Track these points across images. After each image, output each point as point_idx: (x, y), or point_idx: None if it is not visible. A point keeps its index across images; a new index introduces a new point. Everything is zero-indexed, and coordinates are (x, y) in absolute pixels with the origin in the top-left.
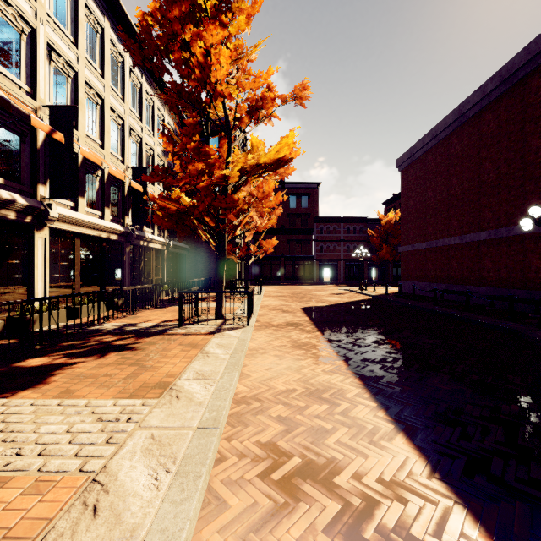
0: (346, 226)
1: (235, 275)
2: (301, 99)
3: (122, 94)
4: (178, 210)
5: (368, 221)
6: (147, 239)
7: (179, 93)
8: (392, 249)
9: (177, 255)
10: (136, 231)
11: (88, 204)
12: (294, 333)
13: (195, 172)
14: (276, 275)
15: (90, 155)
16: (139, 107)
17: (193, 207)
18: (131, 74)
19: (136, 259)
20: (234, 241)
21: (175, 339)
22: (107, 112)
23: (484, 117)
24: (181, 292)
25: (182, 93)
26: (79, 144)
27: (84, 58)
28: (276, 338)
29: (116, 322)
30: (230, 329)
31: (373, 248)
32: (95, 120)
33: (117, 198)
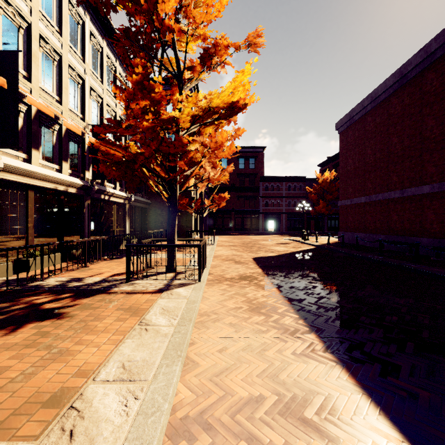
0: (287, 185)
1: (191, 227)
2: (255, 46)
3: (83, 55)
4: (124, 158)
5: (307, 180)
6: (108, 193)
7: (126, 32)
8: (327, 204)
9: (139, 209)
10: (96, 185)
11: (44, 158)
12: (249, 289)
13: (140, 112)
14: (228, 227)
15: (40, 106)
16: (101, 70)
17: (141, 154)
18: (92, 38)
19: (97, 211)
20: (190, 196)
21: (116, 300)
22: (65, 69)
23: (427, 76)
24: (128, 246)
25: (129, 33)
26: (32, 95)
27: (38, 12)
28: (230, 297)
29: (63, 276)
30: (180, 285)
31: (310, 203)
32: (52, 76)
33: (77, 153)
